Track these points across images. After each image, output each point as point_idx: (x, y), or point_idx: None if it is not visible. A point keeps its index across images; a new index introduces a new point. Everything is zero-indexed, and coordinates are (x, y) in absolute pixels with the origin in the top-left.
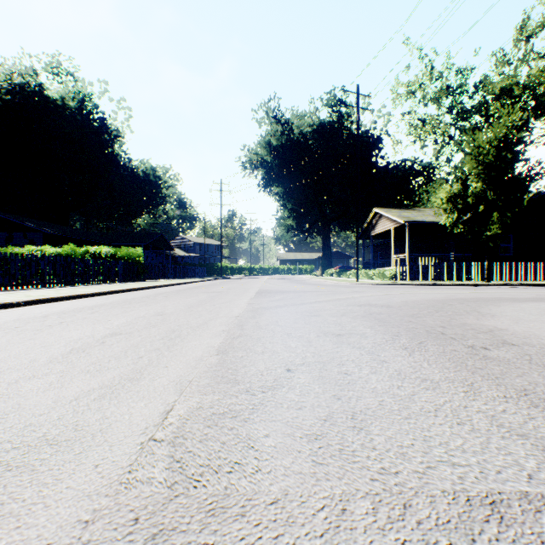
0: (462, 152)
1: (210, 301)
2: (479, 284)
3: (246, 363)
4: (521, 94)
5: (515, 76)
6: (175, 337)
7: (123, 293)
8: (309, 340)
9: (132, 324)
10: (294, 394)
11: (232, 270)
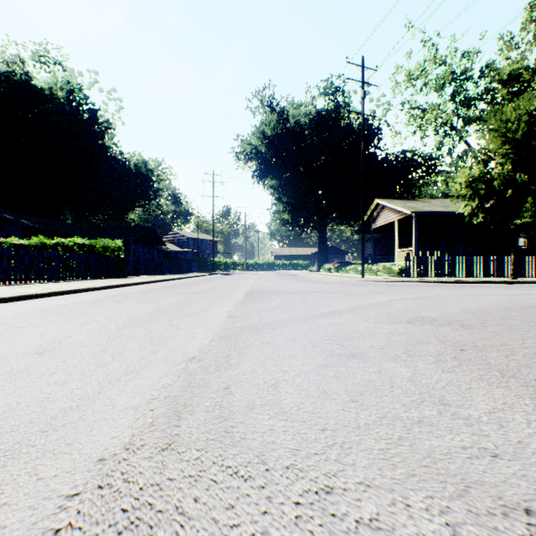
0: (465, 142)
1: (172, 311)
2: (508, 282)
3: None
4: (531, 78)
5: (525, 59)
6: None
7: (72, 294)
8: None
9: None
10: None
11: (226, 265)
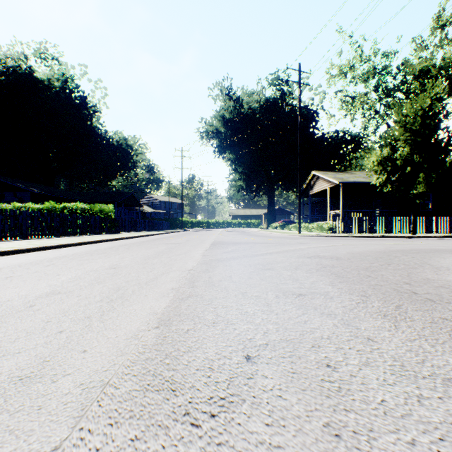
0: (386, 124)
1: (167, 253)
2: (407, 236)
3: (191, 343)
4: (437, 74)
5: (432, 58)
6: (117, 298)
7: (90, 244)
8: (268, 302)
9: (78, 280)
10: (261, 423)
11: (192, 224)
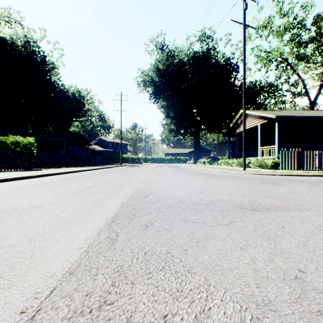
0: (297, 74)
1: None
2: None
3: None
4: None
5: None
6: None
7: None
8: None
9: None
10: None
11: (132, 160)
